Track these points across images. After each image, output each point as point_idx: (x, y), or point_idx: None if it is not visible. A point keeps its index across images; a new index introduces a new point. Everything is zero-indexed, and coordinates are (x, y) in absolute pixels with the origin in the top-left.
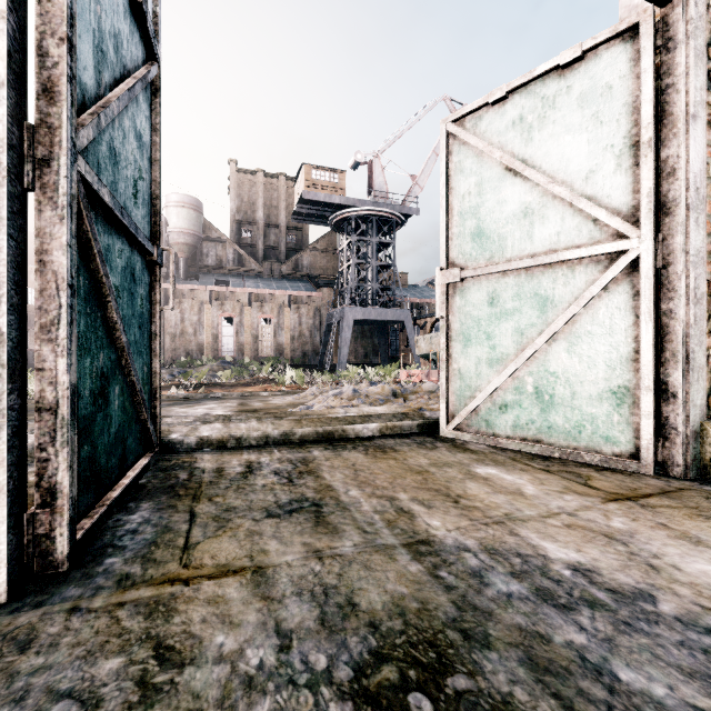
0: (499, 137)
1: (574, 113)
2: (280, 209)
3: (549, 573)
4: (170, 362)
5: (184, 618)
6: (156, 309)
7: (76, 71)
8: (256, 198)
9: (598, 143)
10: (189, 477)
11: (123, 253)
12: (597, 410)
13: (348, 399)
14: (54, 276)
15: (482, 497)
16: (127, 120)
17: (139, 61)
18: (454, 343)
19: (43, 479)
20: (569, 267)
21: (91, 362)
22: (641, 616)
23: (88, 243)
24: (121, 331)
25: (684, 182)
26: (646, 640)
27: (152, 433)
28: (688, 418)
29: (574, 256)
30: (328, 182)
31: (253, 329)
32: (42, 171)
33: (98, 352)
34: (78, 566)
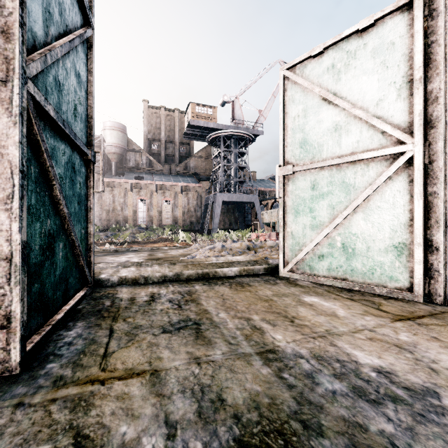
0: (318, 78)
1: (369, 61)
2: (175, 131)
3: (360, 375)
4: (106, 228)
5: (99, 411)
6: (90, 191)
7: (26, 20)
8: (160, 124)
9: (385, 81)
10: (111, 304)
11: (66, 153)
12: (384, 259)
13: (218, 251)
14: (9, 164)
15: (309, 318)
16: (69, 63)
17: (78, 25)
18: (288, 215)
19: (1, 308)
20: (365, 163)
21: (40, 226)
22: (431, 408)
23: (37, 143)
24: (63, 205)
25: (444, 106)
26: (437, 429)
27: (88, 274)
28: (446, 264)
29: (369, 156)
30: (206, 114)
31: (159, 207)
32: (1, 89)
33: (46, 219)
34: (27, 369)
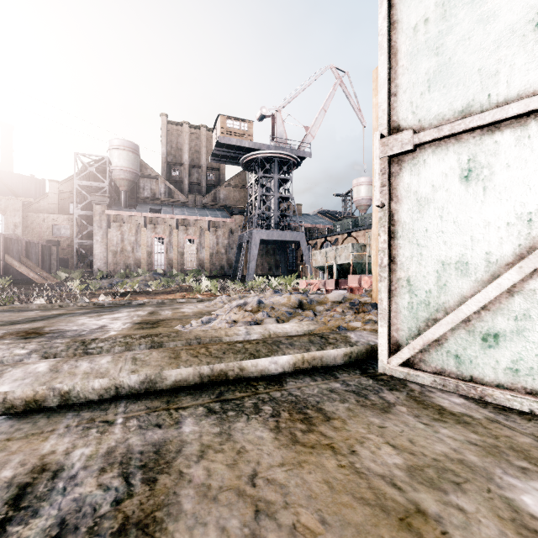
0: None
1: None
2: (202, 153)
3: None
4: (112, 274)
5: None
6: None
7: None
8: (182, 144)
9: None
10: None
11: None
12: None
13: (252, 311)
14: None
15: None
16: None
17: None
18: (400, 242)
19: None
20: None
21: None
22: None
23: None
24: None
25: None
26: None
27: None
28: None
29: None
30: (239, 130)
31: (180, 247)
32: None
33: None
34: None
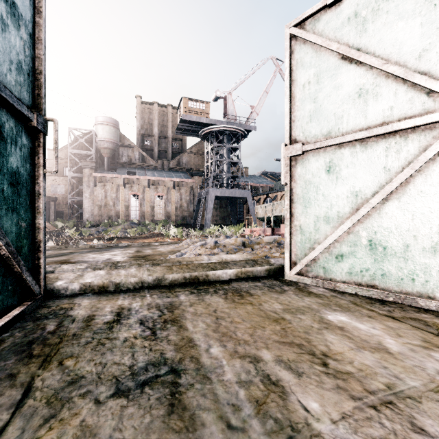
0: (335, 32)
1: (408, 1)
2: (168, 127)
3: None
4: (98, 223)
5: None
6: (39, 171)
7: None
8: (153, 120)
9: (431, 24)
10: (55, 328)
11: None
12: (430, 261)
13: (210, 248)
14: None
15: (349, 355)
16: None
17: None
18: (296, 205)
19: None
20: (402, 136)
21: None
22: None
23: None
24: None
25: None
26: None
27: (31, 283)
28: None
29: (409, 125)
30: (198, 109)
31: (151, 202)
32: None
33: None
34: None
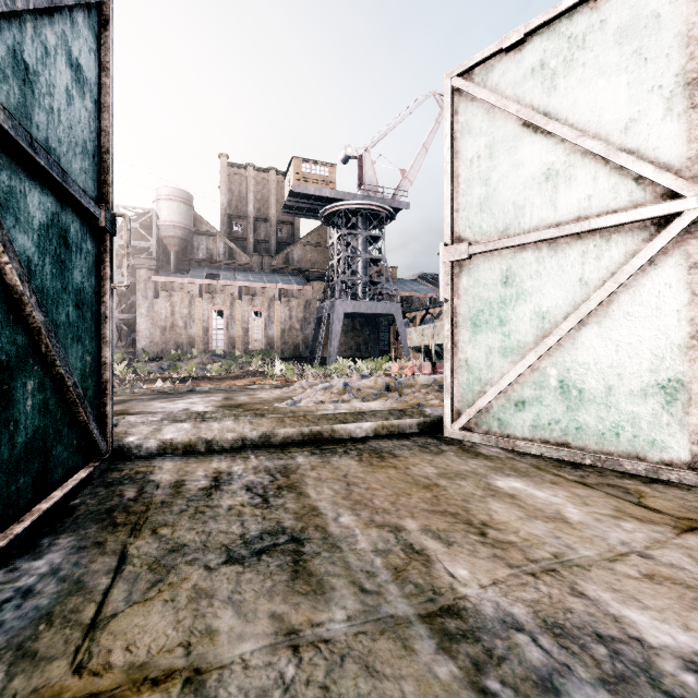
0: (515, 88)
1: (610, 52)
2: (271, 203)
3: (663, 682)
4: (160, 355)
5: None
6: (105, 286)
7: None
8: (246, 192)
9: (641, 85)
10: (137, 495)
11: (44, 206)
12: (639, 408)
13: (338, 393)
14: None
15: (515, 525)
16: (51, 35)
17: None
18: (461, 330)
19: None
20: (603, 236)
21: None
22: None
23: None
24: (33, 306)
25: None
26: None
27: (98, 438)
28: None
29: (611, 222)
30: (318, 176)
31: (244, 322)
32: None
33: None
34: None
